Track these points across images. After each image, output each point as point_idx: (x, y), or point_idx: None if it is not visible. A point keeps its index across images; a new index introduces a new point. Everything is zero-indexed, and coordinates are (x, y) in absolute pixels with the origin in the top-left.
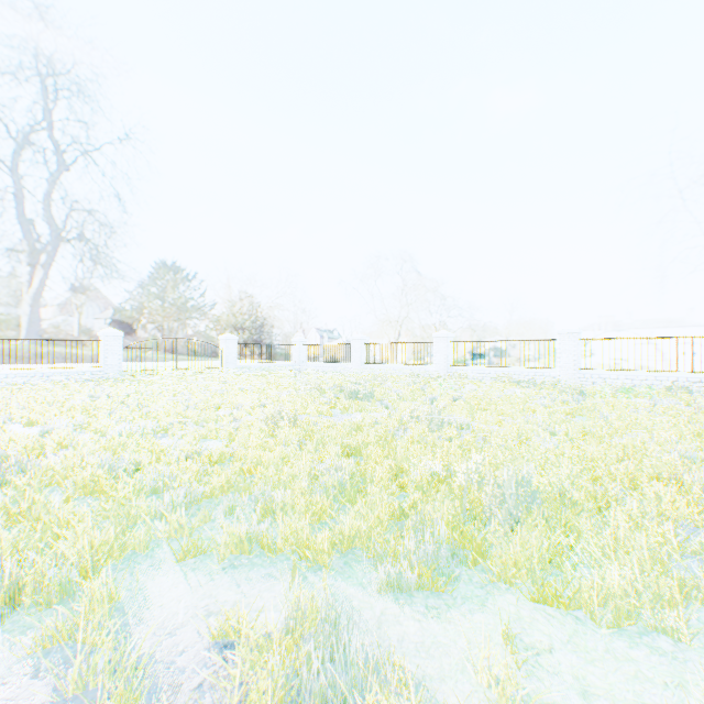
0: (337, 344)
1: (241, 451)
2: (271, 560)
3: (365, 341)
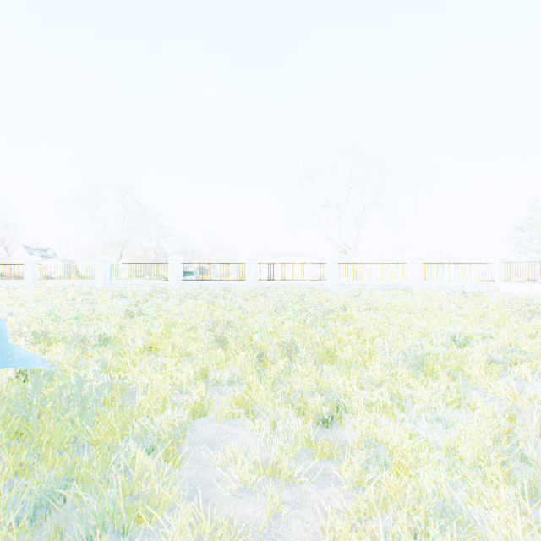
0: None
1: None
2: None
3: None
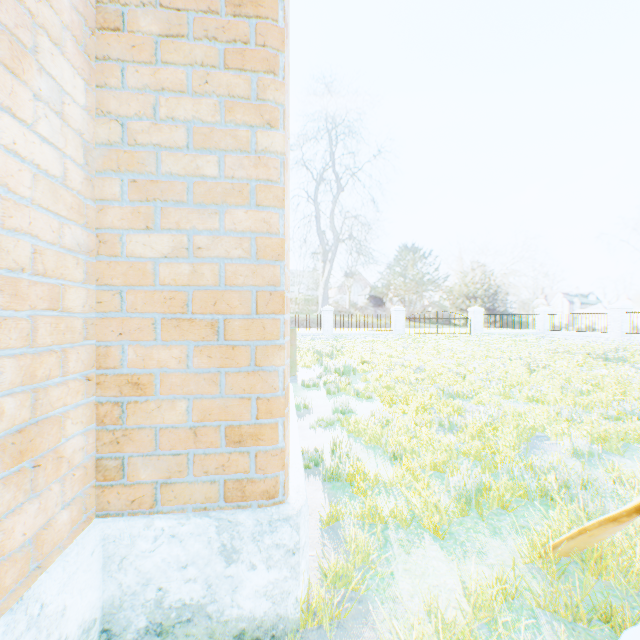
0: (588, 314)
1: (514, 376)
2: (542, 405)
3: (626, 310)
